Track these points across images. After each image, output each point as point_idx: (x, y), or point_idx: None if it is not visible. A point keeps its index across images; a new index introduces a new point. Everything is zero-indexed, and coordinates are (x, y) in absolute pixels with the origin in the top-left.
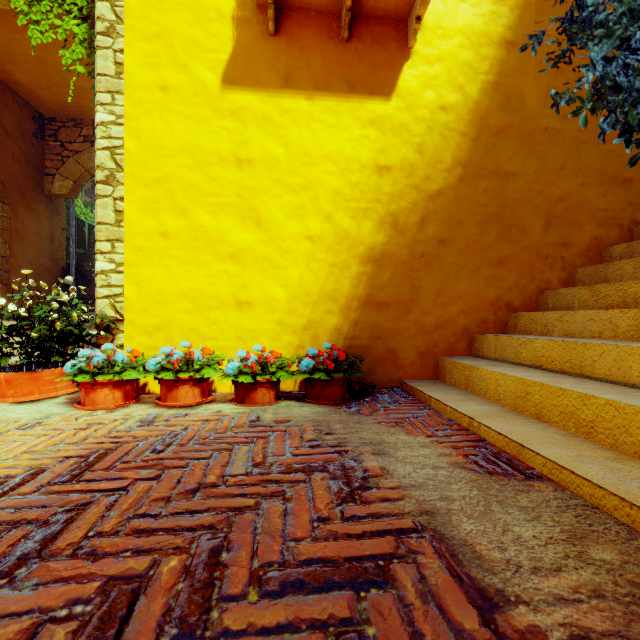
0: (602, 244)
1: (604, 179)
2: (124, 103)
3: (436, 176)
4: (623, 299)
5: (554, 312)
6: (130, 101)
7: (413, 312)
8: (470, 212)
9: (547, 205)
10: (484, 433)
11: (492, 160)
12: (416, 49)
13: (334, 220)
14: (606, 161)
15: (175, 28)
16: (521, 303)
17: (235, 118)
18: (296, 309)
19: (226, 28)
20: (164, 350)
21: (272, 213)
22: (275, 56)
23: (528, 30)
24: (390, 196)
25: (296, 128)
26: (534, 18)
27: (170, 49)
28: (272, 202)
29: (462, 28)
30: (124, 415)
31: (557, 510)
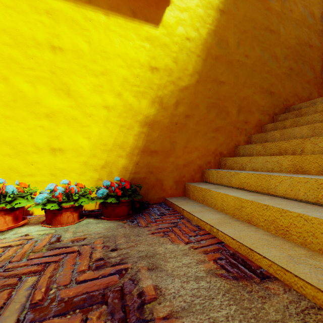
0: (262, 123)
1: (263, 91)
2: None
3: (184, 78)
4: (279, 150)
5: (246, 157)
6: None
7: (171, 157)
8: (202, 100)
9: (239, 101)
10: (221, 237)
11: (213, 73)
12: (173, 0)
13: (123, 97)
14: (263, 82)
15: None
16: (227, 152)
17: (49, 16)
18: (97, 154)
19: None
20: None
21: (79, 87)
22: None
23: (230, 6)
24: (158, 86)
25: (97, 32)
26: (233, 1)
27: None
28: (79, 80)
29: None
30: None
31: (299, 319)
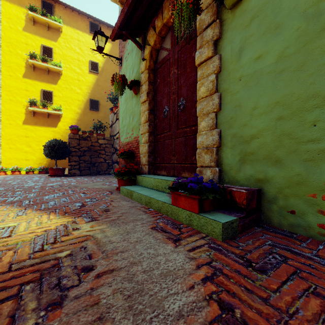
0: None
1: None
2: (2, 126)
3: (65, 140)
4: None
5: None
6: (3, 126)
7: (61, 161)
8: None
9: None
10: None
11: None
12: (61, 120)
13: None
14: None
15: (13, 114)
16: None
17: (25, 129)
18: (38, 160)
19: (23, 115)
20: (13, 167)
21: (33, 145)
22: (33, 120)
23: (82, 118)
24: None
25: (38, 131)
26: (83, 116)
27: (12, 117)
28: (33, 143)
29: (70, 117)
30: (7, 175)
31: None
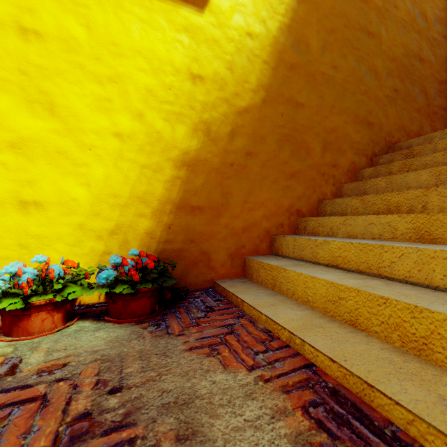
0: (356, 168)
1: (357, 120)
2: None
3: (244, 94)
4: (387, 207)
5: (339, 217)
6: None
7: (224, 216)
8: (271, 131)
9: (324, 133)
10: (310, 354)
11: (287, 90)
12: None
13: (146, 119)
14: (359, 107)
15: None
16: (307, 210)
17: None
18: (101, 211)
19: None
20: None
21: (70, 100)
22: None
23: None
24: (203, 105)
25: (101, 11)
26: None
27: None
28: (70, 88)
29: None
30: None
31: None
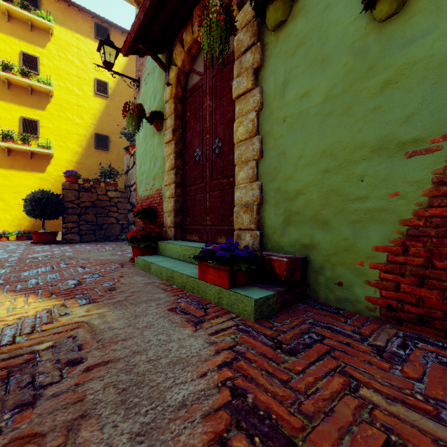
0: None
1: None
2: None
3: (58, 191)
4: None
5: None
6: None
7: (51, 222)
8: None
9: None
10: None
11: None
12: (52, 162)
13: None
14: None
15: None
16: None
17: None
18: (15, 221)
19: None
20: None
21: (7, 198)
22: (8, 161)
23: (84, 160)
24: None
25: (15, 178)
26: (85, 158)
27: None
28: (7, 195)
29: (65, 158)
30: None
31: None
